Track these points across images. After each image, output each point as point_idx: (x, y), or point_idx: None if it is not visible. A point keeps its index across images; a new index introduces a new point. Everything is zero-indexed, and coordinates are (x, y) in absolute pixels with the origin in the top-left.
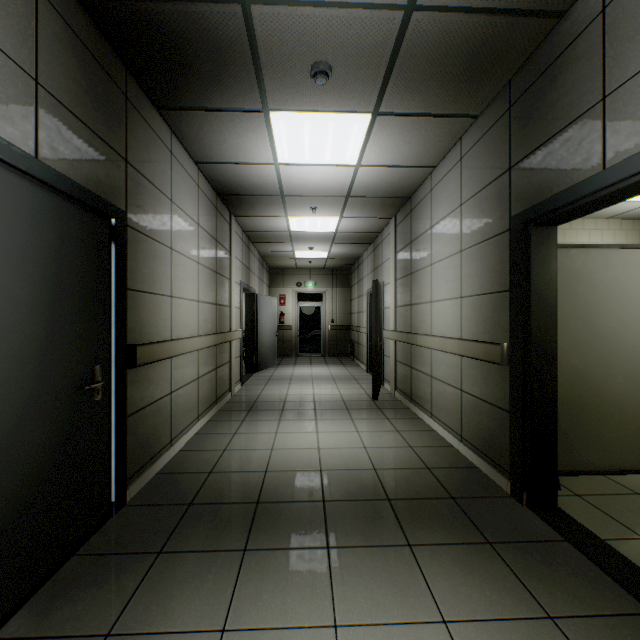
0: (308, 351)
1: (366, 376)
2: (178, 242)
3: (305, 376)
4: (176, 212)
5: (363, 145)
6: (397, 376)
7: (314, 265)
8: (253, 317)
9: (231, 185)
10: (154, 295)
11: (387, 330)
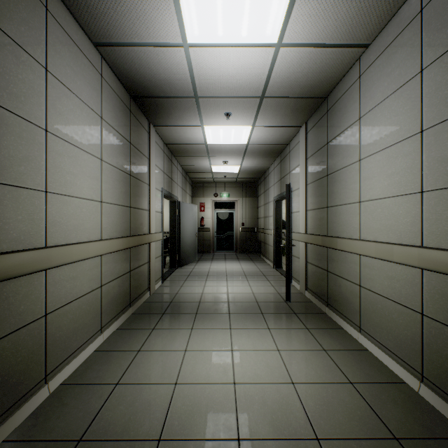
0: (223, 248)
1: (273, 272)
2: (62, 126)
3: (220, 272)
4: (57, 88)
5: (289, 4)
6: (308, 277)
7: (228, 179)
8: (176, 221)
9: (142, 82)
10: (0, 186)
11: (296, 232)
